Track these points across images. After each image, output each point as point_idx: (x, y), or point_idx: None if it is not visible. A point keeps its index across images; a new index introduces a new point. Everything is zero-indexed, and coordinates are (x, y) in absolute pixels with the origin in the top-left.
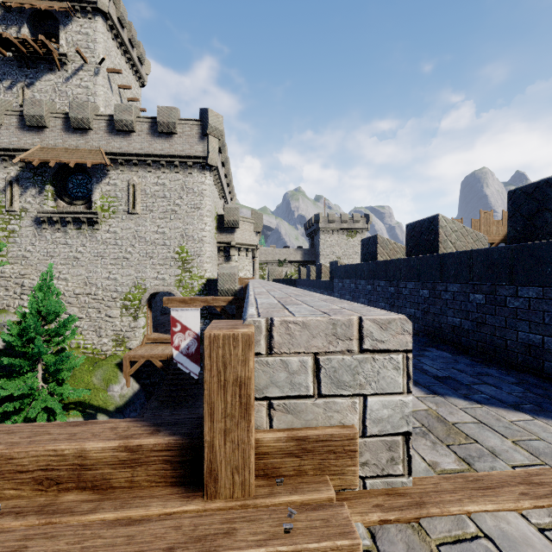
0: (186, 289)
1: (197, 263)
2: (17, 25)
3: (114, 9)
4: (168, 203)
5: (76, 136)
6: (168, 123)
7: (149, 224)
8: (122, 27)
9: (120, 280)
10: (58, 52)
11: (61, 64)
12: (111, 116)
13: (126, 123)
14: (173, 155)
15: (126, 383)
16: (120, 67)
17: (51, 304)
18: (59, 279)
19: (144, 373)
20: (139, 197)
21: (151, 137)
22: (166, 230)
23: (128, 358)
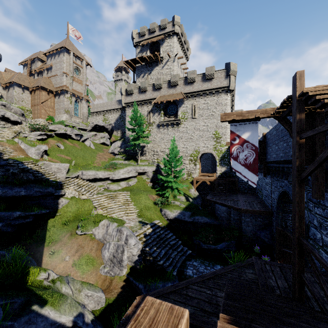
0: (218, 151)
1: (223, 138)
2: (145, 51)
3: (179, 30)
4: (209, 112)
5: (172, 89)
6: (210, 74)
7: (201, 122)
8: (182, 36)
9: (188, 148)
10: (160, 57)
11: (160, 61)
12: (185, 77)
13: (192, 79)
14: (212, 88)
15: (194, 190)
16: (180, 55)
17: (176, 150)
18: (165, 148)
19: (199, 188)
20: (196, 111)
21: (202, 82)
22: (209, 124)
23: (195, 179)
